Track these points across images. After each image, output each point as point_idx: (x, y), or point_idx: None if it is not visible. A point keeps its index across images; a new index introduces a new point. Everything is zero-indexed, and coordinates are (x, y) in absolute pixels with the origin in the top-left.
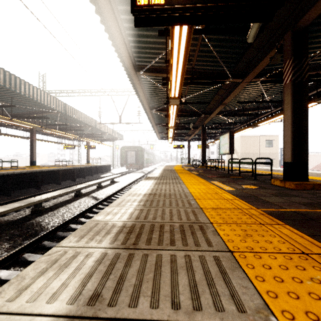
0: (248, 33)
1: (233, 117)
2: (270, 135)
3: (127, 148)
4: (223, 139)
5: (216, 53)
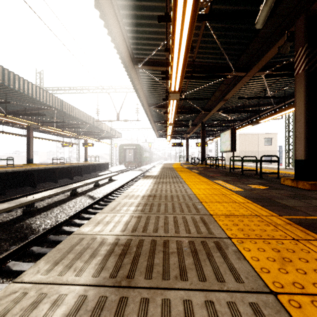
0: (254, 21)
1: (233, 114)
2: (268, 133)
3: (125, 146)
4: (224, 136)
5: (219, 43)
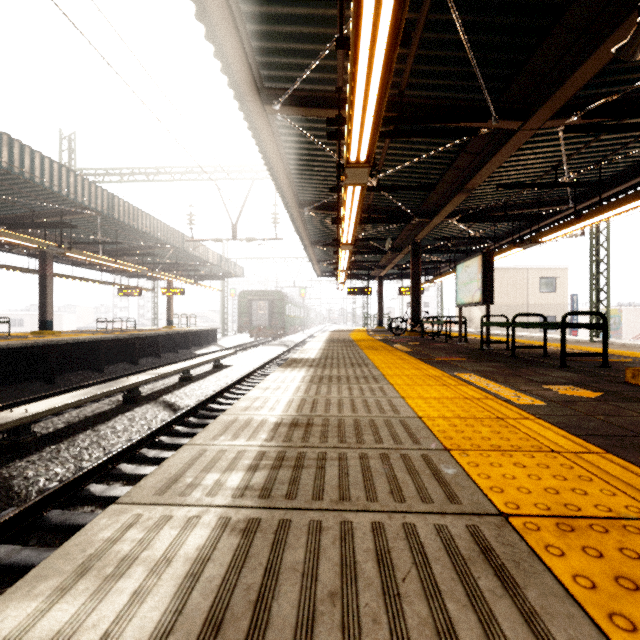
0: None
1: (480, 226)
2: (549, 266)
3: (251, 295)
4: (465, 270)
5: (467, 42)
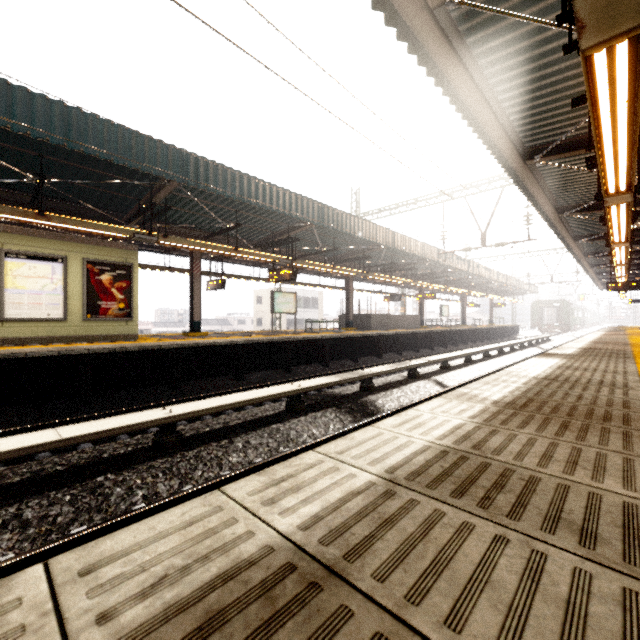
0: None
1: None
2: None
3: (541, 304)
4: None
5: None
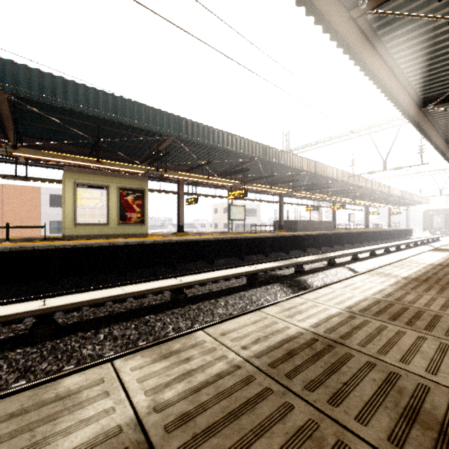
0: None
1: None
2: None
3: (431, 212)
4: None
5: None
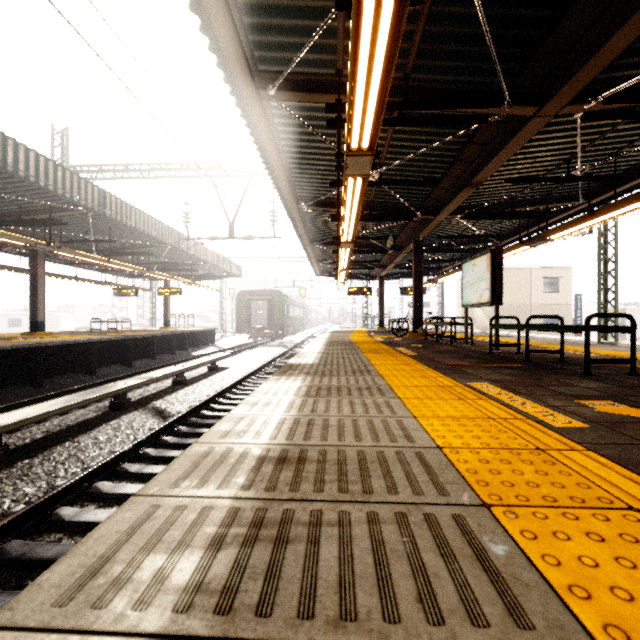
0: None
1: (485, 224)
2: (552, 266)
3: (250, 295)
4: (472, 269)
5: (483, 13)
